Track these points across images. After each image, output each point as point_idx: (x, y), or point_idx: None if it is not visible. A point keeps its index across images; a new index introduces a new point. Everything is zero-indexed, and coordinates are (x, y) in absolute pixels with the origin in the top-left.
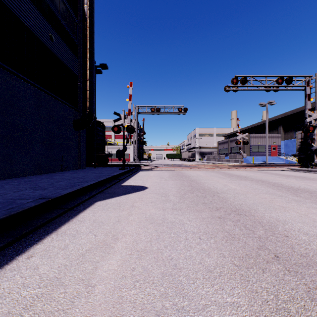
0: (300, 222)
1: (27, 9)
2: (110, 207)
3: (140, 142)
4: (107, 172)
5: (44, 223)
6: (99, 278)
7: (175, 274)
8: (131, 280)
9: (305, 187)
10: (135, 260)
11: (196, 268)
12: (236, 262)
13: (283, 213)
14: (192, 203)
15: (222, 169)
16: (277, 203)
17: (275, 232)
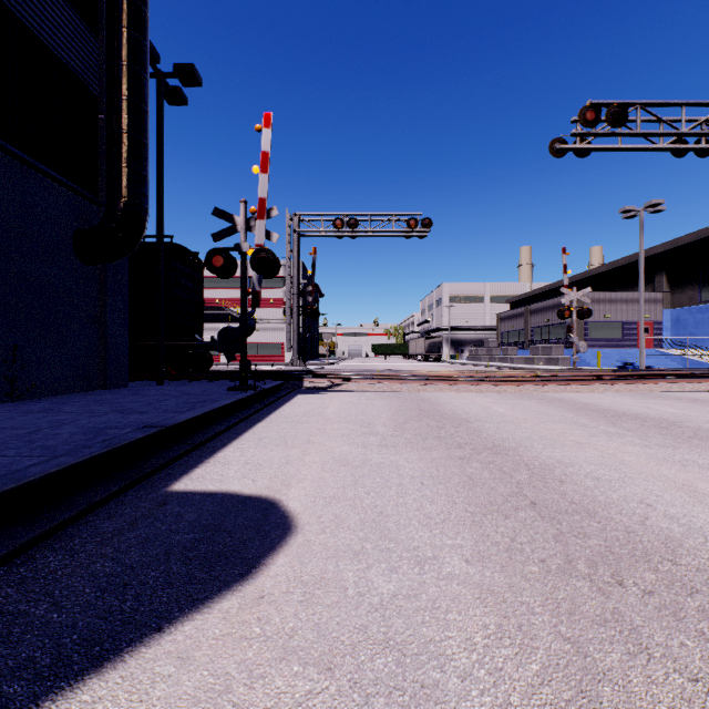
0: None
1: None
2: None
3: (305, 313)
4: (172, 403)
5: None
6: None
7: None
8: None
9: None
10: None
11: None
12: None
13: None
14: None
15: (543, 386)
16: None
17: None
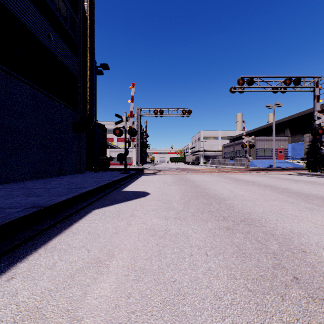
0: (317, 234)
1: (23, 5)
2: (108, 216)
3: (143, 146)
4: (108, 176)
5: (33, 235)
6: (88, 308)
7: (178, 302)
8: (125, 310)
9: (316, 193)
10: (132, 283)
11: (203, 294)
12: (250, 286)
13: (296, 223)
14: (197, 211)
15: (227, 173)
16: (289, 211)
17: (290, 246)
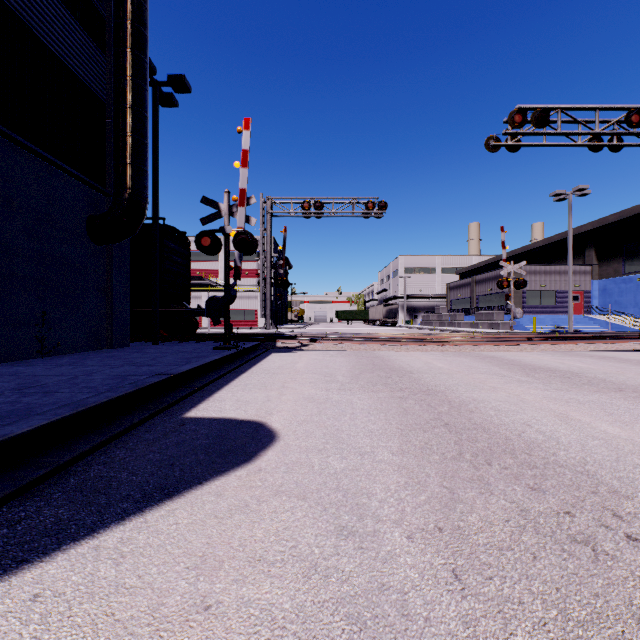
0: None
1: None
2: None
3: (277, 283)
4: (172, 358)
5: None
6: None
7: None
8: None
9: None
10: None
11: None
12: None
13: None
14: None
15: (480, 346)
16: None
17: None
